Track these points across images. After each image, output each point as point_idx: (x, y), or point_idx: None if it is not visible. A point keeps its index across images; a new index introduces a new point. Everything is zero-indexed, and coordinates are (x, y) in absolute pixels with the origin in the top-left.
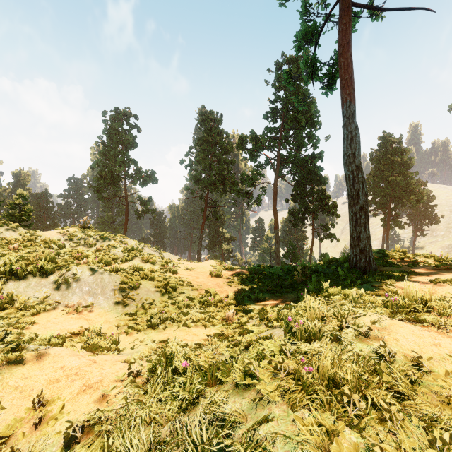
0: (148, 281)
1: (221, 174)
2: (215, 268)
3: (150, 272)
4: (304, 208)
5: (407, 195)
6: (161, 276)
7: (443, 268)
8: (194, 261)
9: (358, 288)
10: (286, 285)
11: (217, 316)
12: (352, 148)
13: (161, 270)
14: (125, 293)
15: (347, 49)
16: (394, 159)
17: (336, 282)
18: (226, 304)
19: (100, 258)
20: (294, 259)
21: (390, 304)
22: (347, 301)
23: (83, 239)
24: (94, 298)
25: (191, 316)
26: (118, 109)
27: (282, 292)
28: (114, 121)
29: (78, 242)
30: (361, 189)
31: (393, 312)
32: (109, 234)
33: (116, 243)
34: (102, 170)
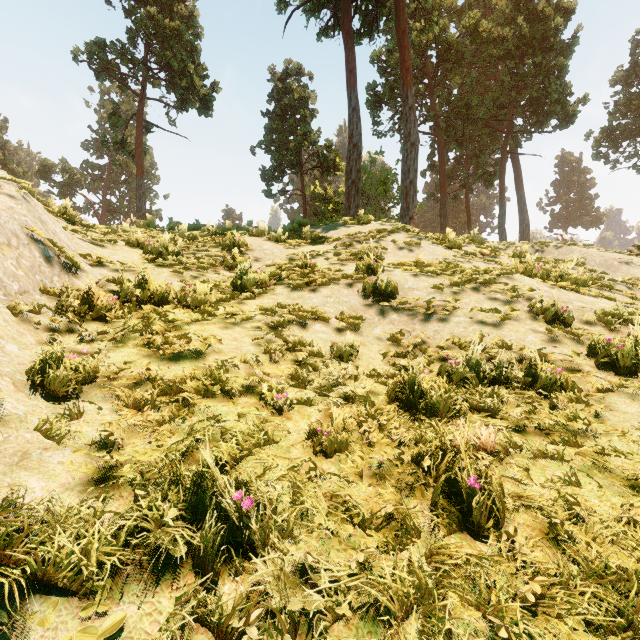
0: None
1: None
2: None
3: None
4: None
5: None
6: None
7: None
8: None
9: None
10: None
11: None
12: (141, 204)
13: None
14: None
15: (140, 147)
16: None
17: None
18: None
19: None
20: None
21: None
22: None
23: None
24: None
25: None
26: None
27: None
28: None
29: None
30: None
31: None
32: None
33: None
34: None
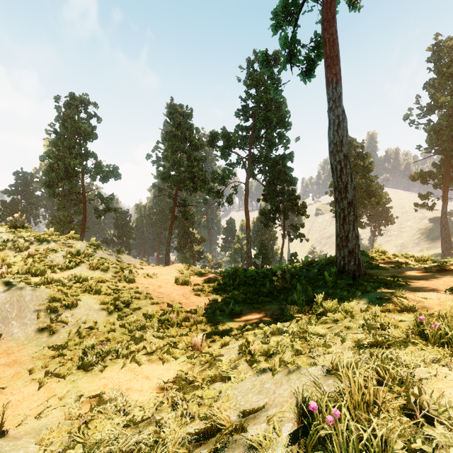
0: (92, 295)
1: (191, 172)
2: (182, 273)
3: (97, 282)
4: (275, 208)
5: (368, 197)
6: (111, 287)
7: (434, 270)
8: (159, 265)
9: (358, 300)
10: (264, 293)
11: (181, 341)
12: (339, 135)
13: (114, 279)
14: (55, 314)
15: (333, 23)
16: (357, 163)
17: (324, 289)
18: (193, 323)
19: (29, 266)
20: (265, 259)
21: (431, 334)
22: (353, 321)
23: (12, 242)
24: (4, 325)
25: (144, 344)
26: (73, 94)
27: (260, 302)
28: (69, 108)
29: (2, 245)
30: (350, 182)
31: (452, 354)
32: (49, 235)
33: (57, 246)
34: (54, 162)
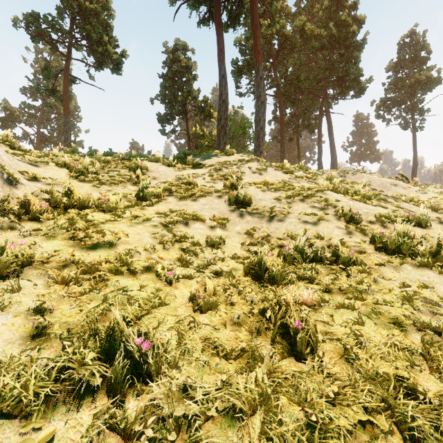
0: None
1: None
2: None
3: None
4: None
5: None
6: None
7: None
8: None
9: None
10: None
11: None
12: (67, 136)
13: None
14: None
15: (67, 94)
16: None
17: None
18: None
19: None
20: None
21: None
22: None
23: None
24: None
25: None
26: None
27: None
28: None
29: None
30: None
31: None
32: None
33: None
34: None
